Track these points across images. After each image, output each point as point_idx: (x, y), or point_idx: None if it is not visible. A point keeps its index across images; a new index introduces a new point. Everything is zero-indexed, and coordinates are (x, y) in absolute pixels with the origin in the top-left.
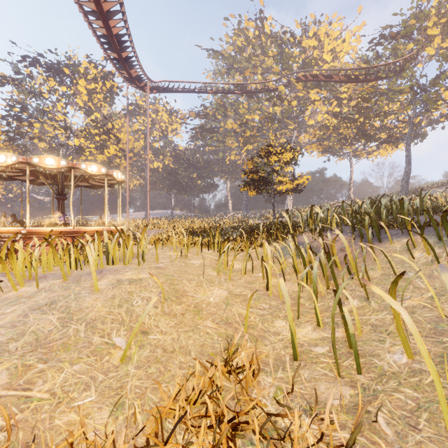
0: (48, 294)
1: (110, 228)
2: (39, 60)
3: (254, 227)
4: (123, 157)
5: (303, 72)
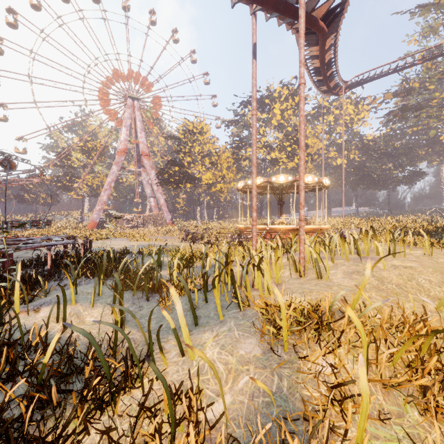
0: (346, 267)
1: (321, 227)
2: (249, 101)
3: None
4: (309, 161)
5: None
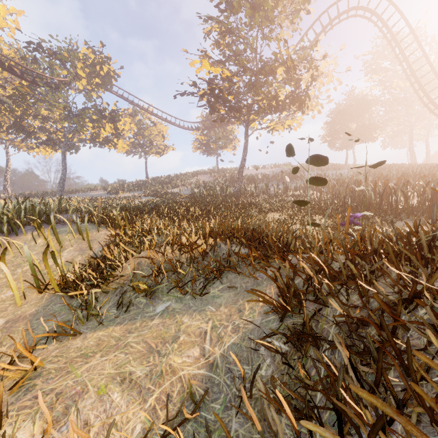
0: None
1: None
2: None
3: None
4: None
5: None
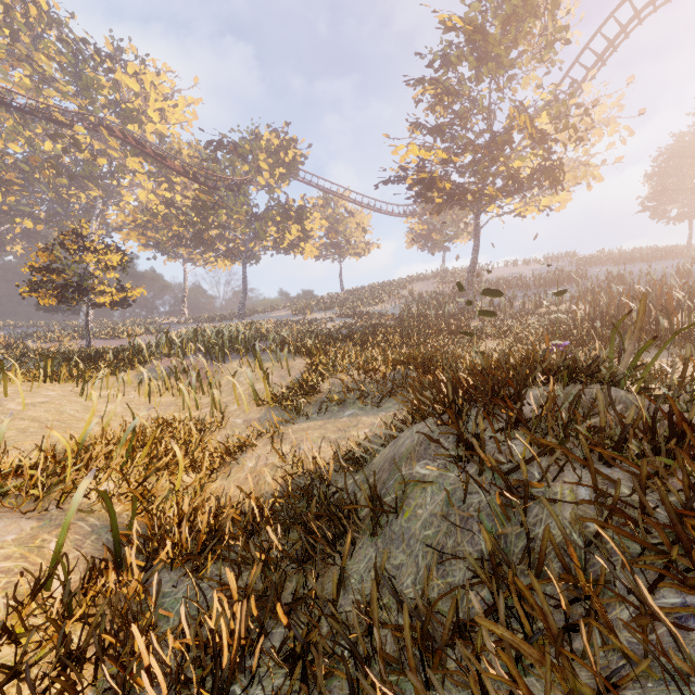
0: None
1: None
2: None
3: (83, 355)
4: None
5: (116, 117)
